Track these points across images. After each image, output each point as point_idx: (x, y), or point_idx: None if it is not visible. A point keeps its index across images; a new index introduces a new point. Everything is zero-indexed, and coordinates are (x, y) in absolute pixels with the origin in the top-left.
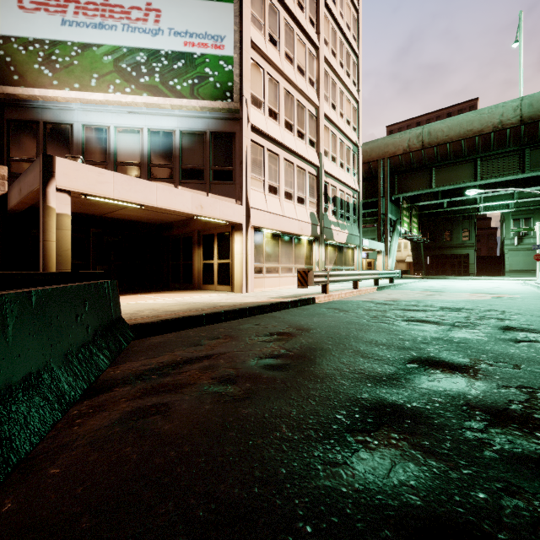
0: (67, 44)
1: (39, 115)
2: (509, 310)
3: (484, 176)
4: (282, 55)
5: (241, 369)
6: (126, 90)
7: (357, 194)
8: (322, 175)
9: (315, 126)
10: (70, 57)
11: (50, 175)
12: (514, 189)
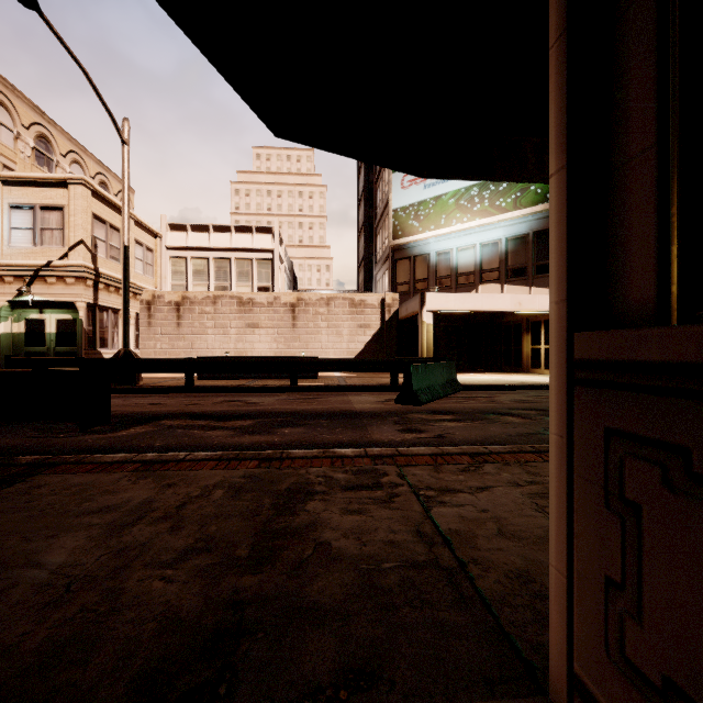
0: (426, 201)
1: (411, 252)
2: None
3: None
4: None
5: (501, 400)
6: (463, 220)
7: None
8: None
9: None
10: (428, 209)
11: (423, 304)
12: None
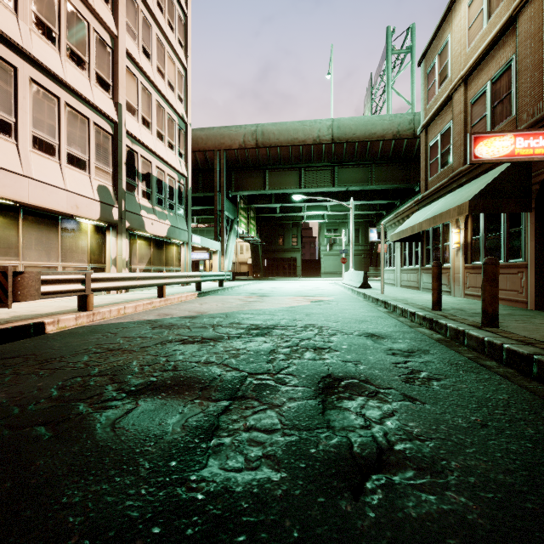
0: None
1: None
2: (327, 323)
3: (307, 185)
4: None
5: None
6: None
7: (185, 180)
8: (124, 136)
9: (111, 62)
10: None
11: None
12: (328, 199)
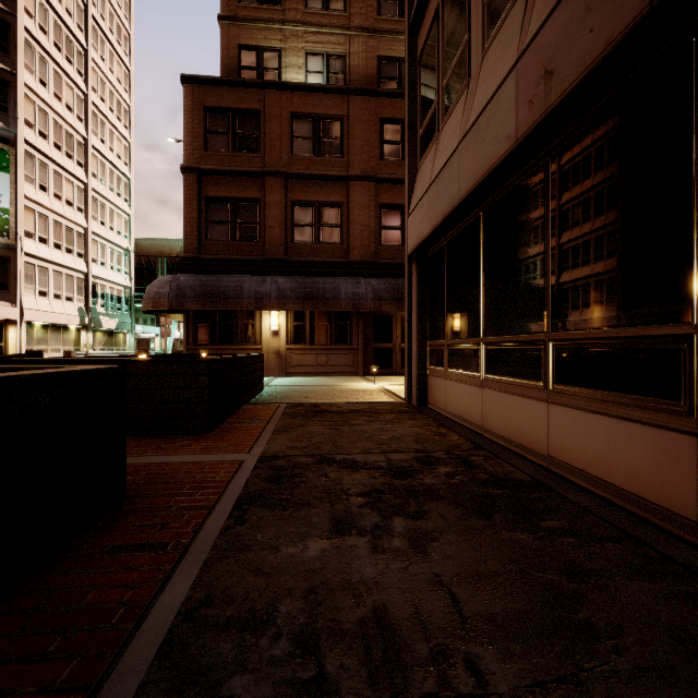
0: None
1: None
2: None
3: None
4: (51, 196)
5: None
6: None
7: (129, 289)
8: (91, 278)
9: (84, 241)
10: None
11: None
12: None
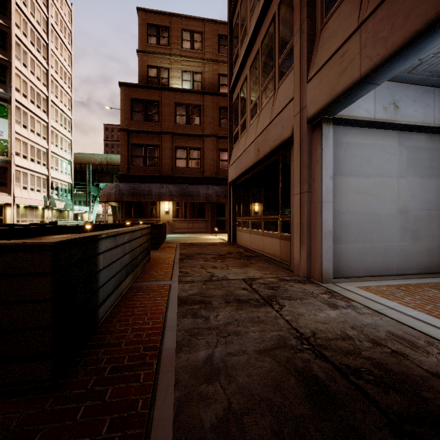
0: None
1: None
2: None
3: None
4: (29, 131)
5: None
6: None
7: (71, 184)
8: (50, 178)
9: (46, 157)
10: None
11: None
12: None
